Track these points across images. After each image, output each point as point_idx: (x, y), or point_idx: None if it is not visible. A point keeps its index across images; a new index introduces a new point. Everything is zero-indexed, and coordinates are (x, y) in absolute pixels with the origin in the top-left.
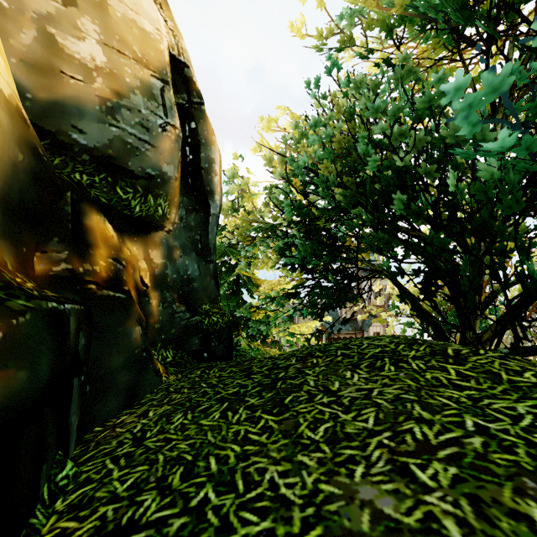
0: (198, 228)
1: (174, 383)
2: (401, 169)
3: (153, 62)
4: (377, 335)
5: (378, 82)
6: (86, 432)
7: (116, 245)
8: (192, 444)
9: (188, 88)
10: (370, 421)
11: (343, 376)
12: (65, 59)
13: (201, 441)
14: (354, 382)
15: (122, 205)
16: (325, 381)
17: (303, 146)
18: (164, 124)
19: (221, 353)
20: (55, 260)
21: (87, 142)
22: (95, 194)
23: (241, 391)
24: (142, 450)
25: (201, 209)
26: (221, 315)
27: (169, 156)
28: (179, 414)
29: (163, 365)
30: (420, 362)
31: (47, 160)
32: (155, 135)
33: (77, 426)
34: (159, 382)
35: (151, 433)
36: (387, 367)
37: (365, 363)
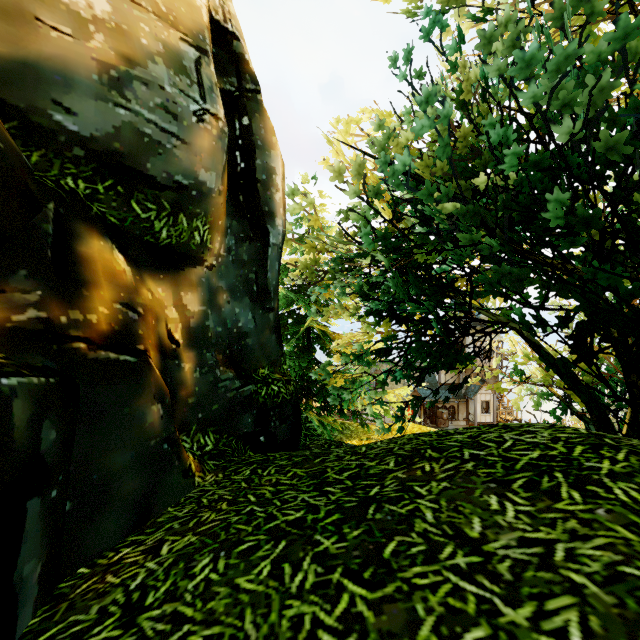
0: (253, 264)
1: (211, 488)
2: (550, 170)
3: (185, 21)
4: (487, 404)
5: (522, 30)
6: (64, 577)
7: (129, 284)
8: (215, 638)
9: (238, 69)
10: (574, 638)
11: (485, 505)
12: (44, 2)
13: (232, 634)
14: (509, 521)
15: (142, 229)
16: (454, 514)
17: (399, 145)
18: (201, 112)
19: (284, 436)
20: (18, 304)
21: (79, 128)
22: (99, 210)
23: (307, 518)
24: (130, 638)
25: (257, 237)
26: (285, 382)
27: (208, 159)
28: (207, 558)
29: (198, 458)
30: (629, 485)
31: (4, 147)
32: (187, 126)
33: (41, 574)
34: (189, 486)
35: (155, 596)
36: (564, 491)
37: (519, 480)
